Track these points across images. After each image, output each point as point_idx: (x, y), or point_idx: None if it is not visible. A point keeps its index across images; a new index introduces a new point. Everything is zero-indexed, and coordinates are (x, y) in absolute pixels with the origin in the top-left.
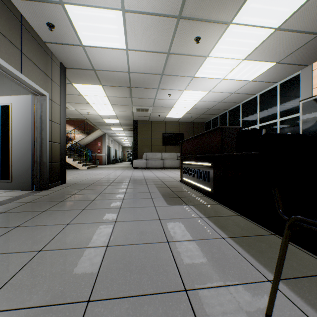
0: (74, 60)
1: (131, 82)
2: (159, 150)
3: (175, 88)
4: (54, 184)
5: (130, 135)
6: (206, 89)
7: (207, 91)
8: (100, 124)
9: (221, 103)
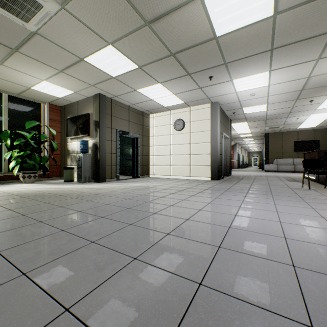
0: (237, 117)
1: (266, 118)
2: (290, 156)
3: (301, 115)
4: (229, 174)
5: (258, 143)
6: None
7: None
8: (235, 138)
9: None
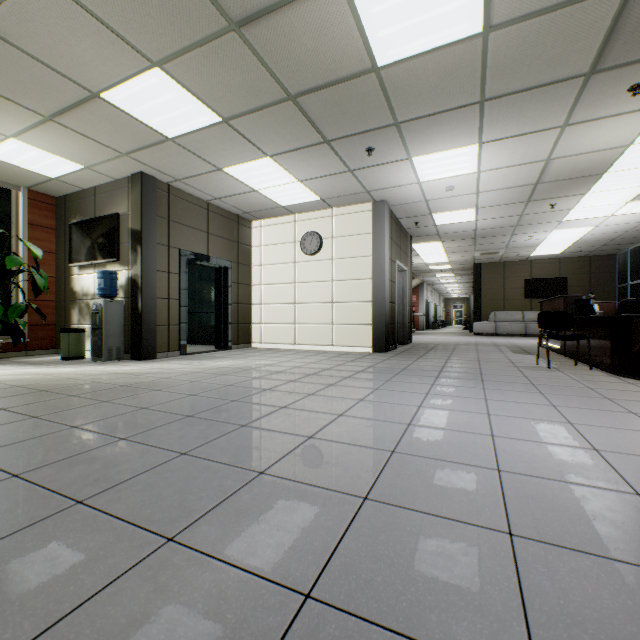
0: (423, 232)
1: (476, 235)
2: (518, 307)
3: (537, 231)
4: (408, 341)
5: (463, 282)
6: (588, 225)
7: (593, 226)
8: (421, 272)
9: (630, 232)
